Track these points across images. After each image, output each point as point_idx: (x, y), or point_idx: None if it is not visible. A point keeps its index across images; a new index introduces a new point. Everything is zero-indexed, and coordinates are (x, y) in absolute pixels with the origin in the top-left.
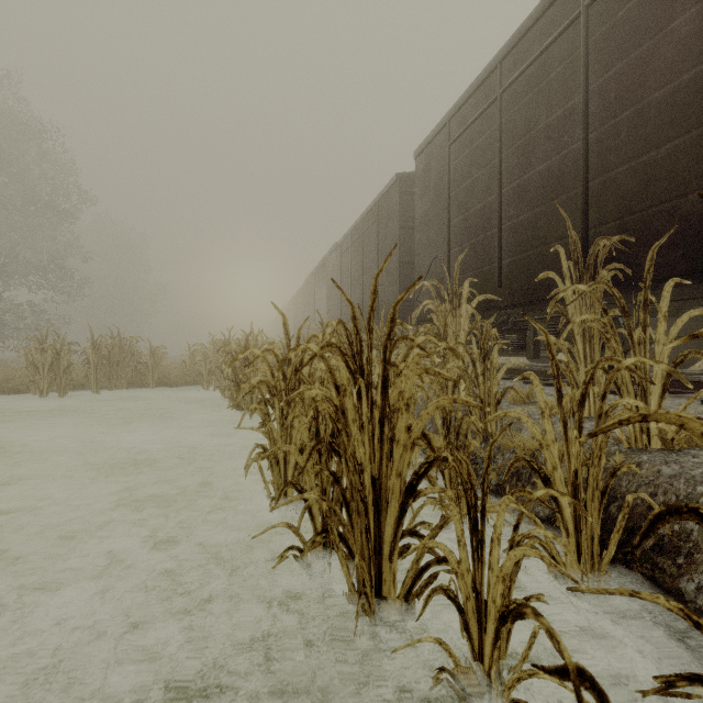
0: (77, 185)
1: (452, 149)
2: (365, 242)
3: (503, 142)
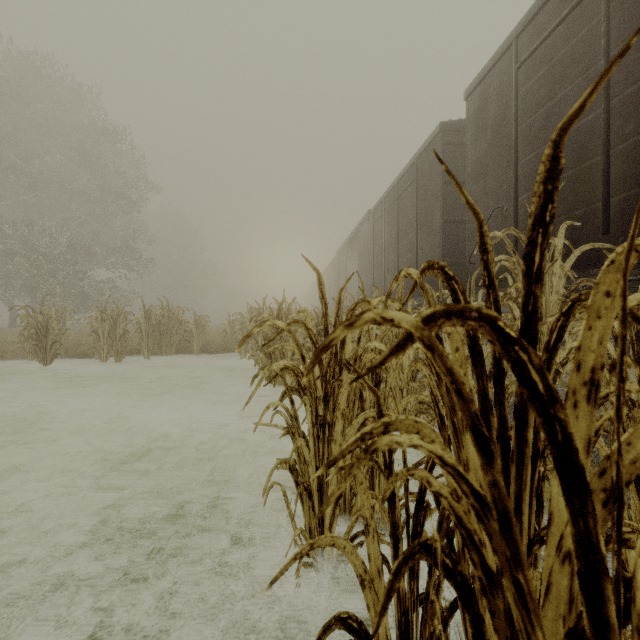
0: (143, 178)
1: (520, 73)
2: (400, 205)
3: (612, 35)
